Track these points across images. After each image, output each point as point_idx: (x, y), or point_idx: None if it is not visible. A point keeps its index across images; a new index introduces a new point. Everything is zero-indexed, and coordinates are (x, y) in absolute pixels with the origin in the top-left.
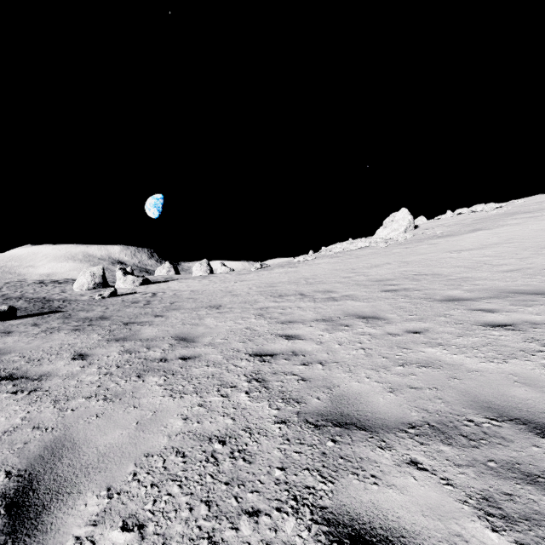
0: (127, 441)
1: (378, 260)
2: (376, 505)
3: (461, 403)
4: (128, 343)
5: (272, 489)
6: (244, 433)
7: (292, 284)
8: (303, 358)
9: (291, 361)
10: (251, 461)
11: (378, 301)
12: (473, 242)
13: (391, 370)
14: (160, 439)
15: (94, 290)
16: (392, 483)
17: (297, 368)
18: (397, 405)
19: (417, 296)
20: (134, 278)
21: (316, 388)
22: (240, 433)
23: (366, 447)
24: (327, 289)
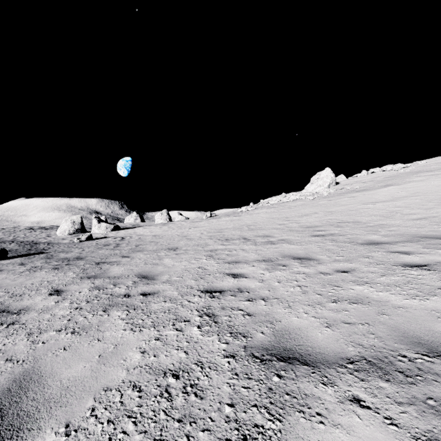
0: (89, 374)
1: (307, 210)
2: None
3: (392, 338)
4: (98, 280)
5: (222, 427)
6: (196, 367)
7: (236, 230)
8: (248, 295)
9: (237, 297)
10: (202, 396)
11: (309, 244)
12: (386, 195)
13: (325, 305)
14: (119, 373)
15: (74, 235)
16: (337, 422)
17: (243, 303)
18: (334, 340)
19: (342, 240)
20: (107, 225)
21: (260, 323)
22: (192, 367)
23: (310, 383)
24: (266, 234)
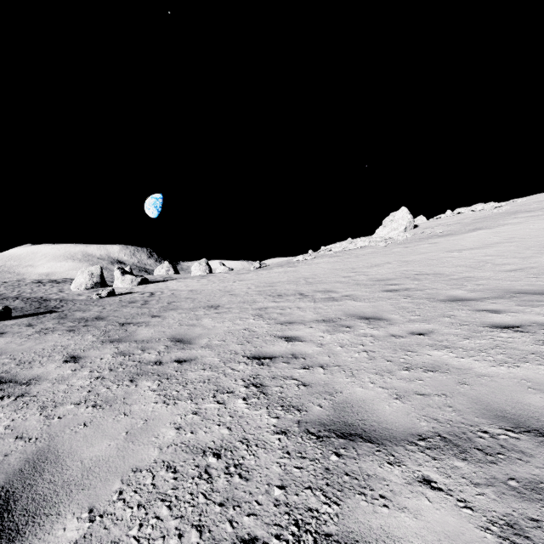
0: (114, 453)
1: (378, 259)
2: (388, 532)
3: (473, 411)
4: (122, 345)
5: (270, 511)
6: (241, 445)
7: (291, 284)
8: (303, 362)
9: (291, 364)
10: (248, 477)
11: (379, 301)
12: (474, 241)
13: (396, 374)
14: (150, 452)
15: (92, 290)
16: (403, 505)
17: (297, 372)
18: (404, 414)
19: (419, 296)
20: (133, 278)
21: (317, 394)
22: (236, 445)
23: (373, 462)
24: (327, 288)
